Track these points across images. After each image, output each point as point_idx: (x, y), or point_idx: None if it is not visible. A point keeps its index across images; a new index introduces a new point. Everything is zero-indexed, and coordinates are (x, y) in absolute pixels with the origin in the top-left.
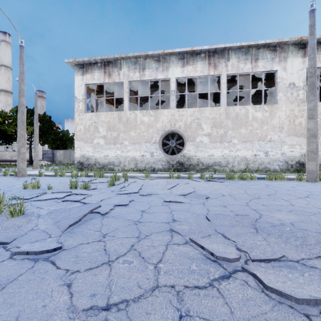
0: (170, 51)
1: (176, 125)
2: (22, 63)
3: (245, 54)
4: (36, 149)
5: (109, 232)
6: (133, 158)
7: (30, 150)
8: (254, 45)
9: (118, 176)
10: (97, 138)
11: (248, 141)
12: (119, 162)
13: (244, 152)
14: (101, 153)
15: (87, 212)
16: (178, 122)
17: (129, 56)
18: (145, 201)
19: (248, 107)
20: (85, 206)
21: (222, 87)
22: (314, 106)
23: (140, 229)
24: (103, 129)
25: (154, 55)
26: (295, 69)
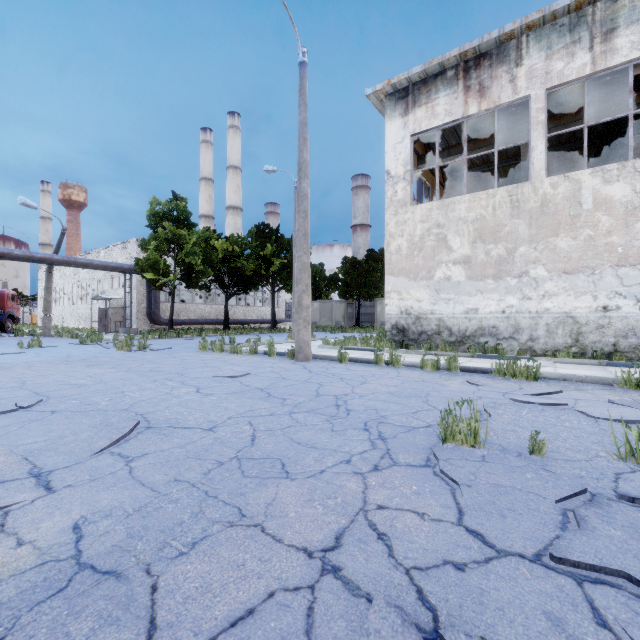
0: None
1: None
2: (304, 102)
3: None
4: None
5: None
6: (566, 317)
7: (272, 303)
8: None
9: None
10: (444, 265)
11: None
12: (514, 327)
13: None
14: (456, 304)
15: None
16: None
17: (555, 12)
18: None
19: None
20: None
21: None
22: None
23: None
24: (462, 239)
25: None
26: None
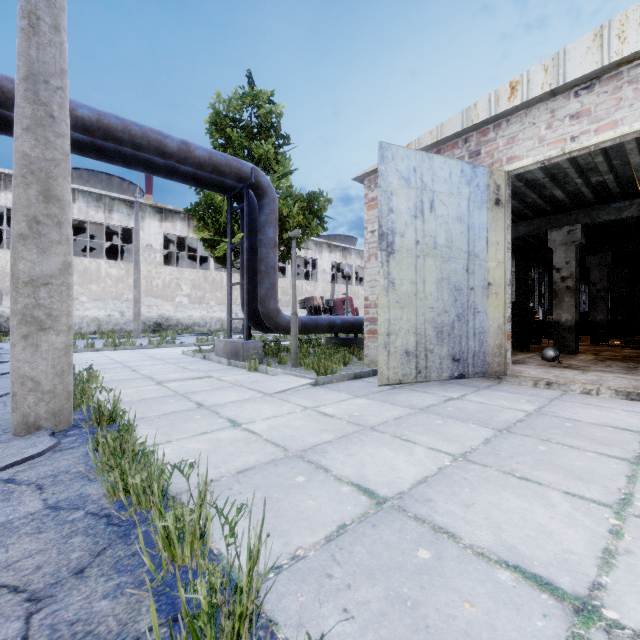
0: None
1: None
2: None
3: (97, 201)
4: None
5: None
6: None
7: None
8: (107, 195)
9: None
10: None
11: (100, 299)
12: None
13: (96, 312)
14: None
15: None
16: None
17: None
18: None
19: (101, 261)
20: None
21: None
22: (137, 278)
23: None
24: None
25: None
26: (153, 232)
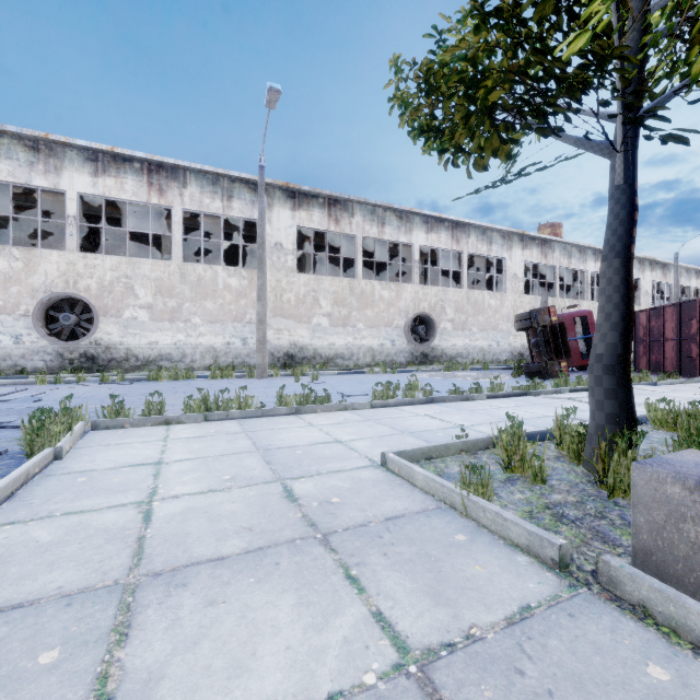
0: (64, 141)
1: (79, 284)
2: None
3: (213, 184)
4: None
5: None
6: None
7: None
8: (224, 174)
9: None
10: None
11: (217, 321)
12: None
13: (211, 339)
14: None
15: None
16: (84, 278)
17: None
18: None
19: (218, 268)
20: None
21: (175, 228)
22: (262, 285)
23: None
24: None
25: (22, 135)
26: (283, 225)
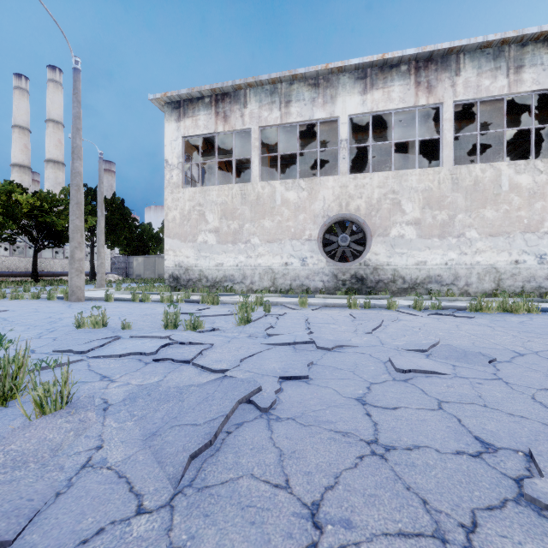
0: (340, 65)
1: (350, 206)
2: (78, 100)
3: (494, 59)
4: (101, 253)
5: (321, 500)
6: (268, 269)
7: (91, 257)
8: (514, 38)
9: (251, 303)
10: (203, 232)
11: (499, 233)
12: (243, 276)
13: (492, 256)
14: (210, 260)
15: (229, 408)
16: (354, 199)
17: (261, 81)
18: (341, 366)
19: (500, 164)
20: (218, 387)
21: (445, 127)
22: None
23: (413, 486)
24: (214, 216)
25: (307, 75)
26: None
